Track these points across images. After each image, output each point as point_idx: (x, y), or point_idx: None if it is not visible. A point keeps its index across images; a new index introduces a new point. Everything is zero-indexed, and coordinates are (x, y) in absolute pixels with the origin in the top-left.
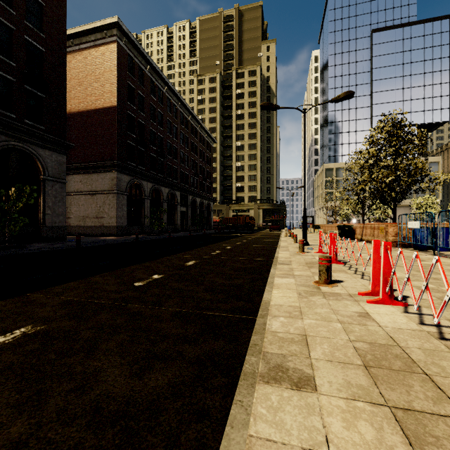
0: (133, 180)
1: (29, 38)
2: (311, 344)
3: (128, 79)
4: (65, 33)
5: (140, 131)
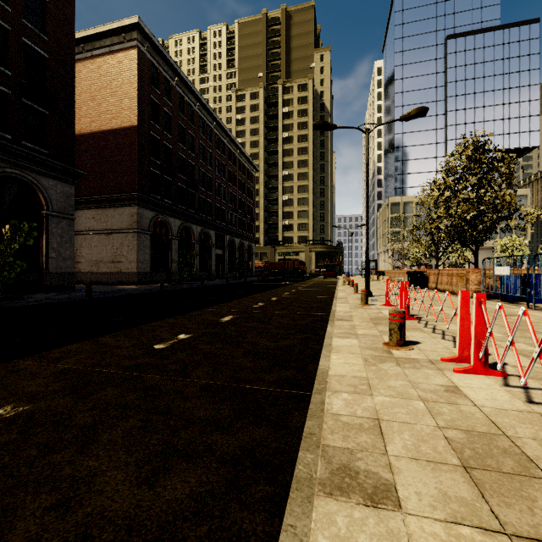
0: (158, 216)
1: (28, 41)
2: (387, 432)
3: (151, 93)
4: (74, 35)
5: (166, 156)
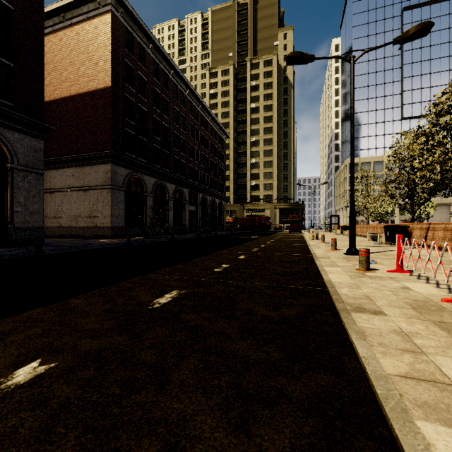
0: (133, 174)
1: None
2: None
3: (126, 57)
4: None
5: (141, 118)
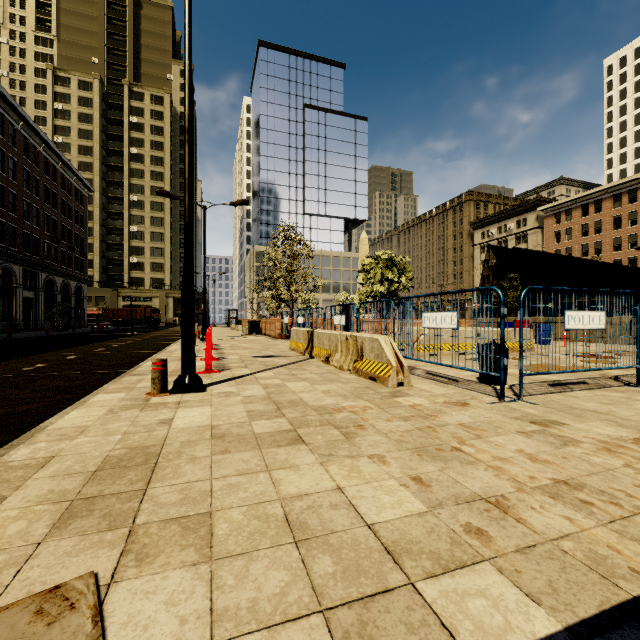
0: None
1: None
2: None
3: None
4: None
5: None
